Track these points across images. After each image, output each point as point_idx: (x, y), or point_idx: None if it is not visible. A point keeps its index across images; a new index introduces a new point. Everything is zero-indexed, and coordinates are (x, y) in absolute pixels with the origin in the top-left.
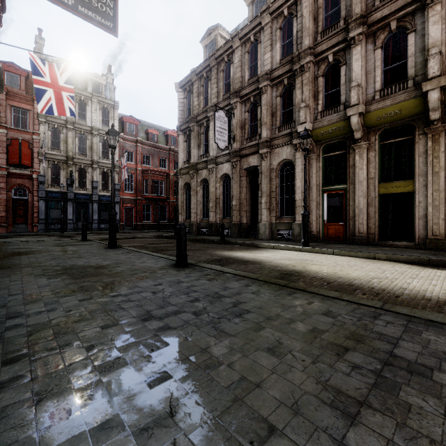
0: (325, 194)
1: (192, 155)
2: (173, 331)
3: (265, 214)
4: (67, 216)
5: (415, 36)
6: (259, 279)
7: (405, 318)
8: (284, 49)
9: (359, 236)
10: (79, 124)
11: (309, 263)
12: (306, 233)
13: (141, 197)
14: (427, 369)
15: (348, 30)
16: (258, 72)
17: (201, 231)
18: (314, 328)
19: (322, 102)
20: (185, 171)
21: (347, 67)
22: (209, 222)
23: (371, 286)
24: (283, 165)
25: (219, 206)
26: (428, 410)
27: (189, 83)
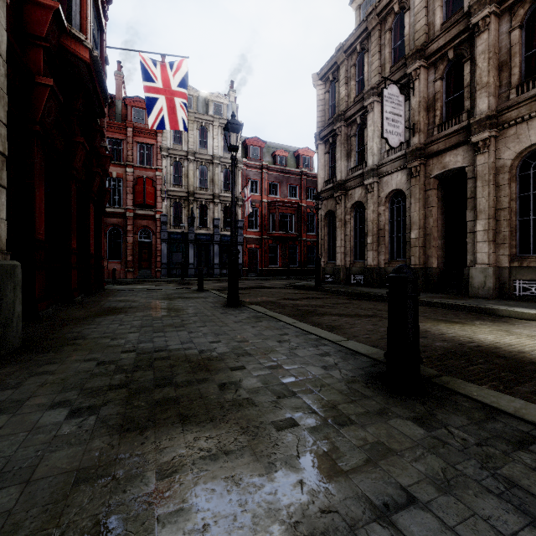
0: None
1: (338, 170)
2: None
3: (484, 252)
4: (189, 260)
5: None
6: None
7: None
8: None
9: None
10: (200, 154)
11: None
12: None
13: (266, 236)
14: None
15: None
16: (464, 2)
17: (352, 279)
18: None
19: None
20: (326, 194)
21: None
22: (366, 266)
23: None
24: (527, 157)
25: (384, 241)
26: None
27: (332, 69)
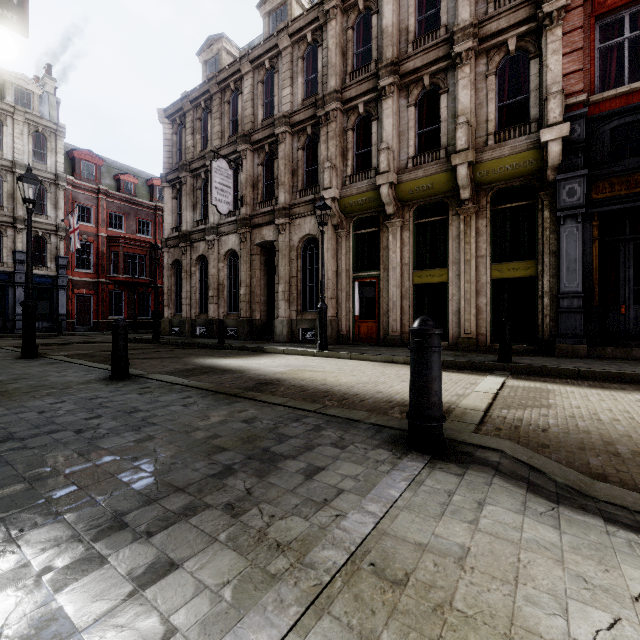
0: (357, 283)
1: (184, 220)
2: (27, 451)
3: (282, 308)
4: None
5: (448, 98)
6: (210, 390)
7: (327, 419)
8: (309, 87)
9: (392, 336)
10: None
11: (307, 370)
12: (324, 333)
13: (105, 279)
14: (283, 459)
15: (379, 77)
16: (275, 111)
17: (198, 331)
18: (214, 435)
19: (352, 164)
20: (173, 242)
21: (379, 124)
22: (208, 319)
23: (347, 392)
24: (307, 242)
25: (223, 296)
26: (237, 488)
27: (179, 113)
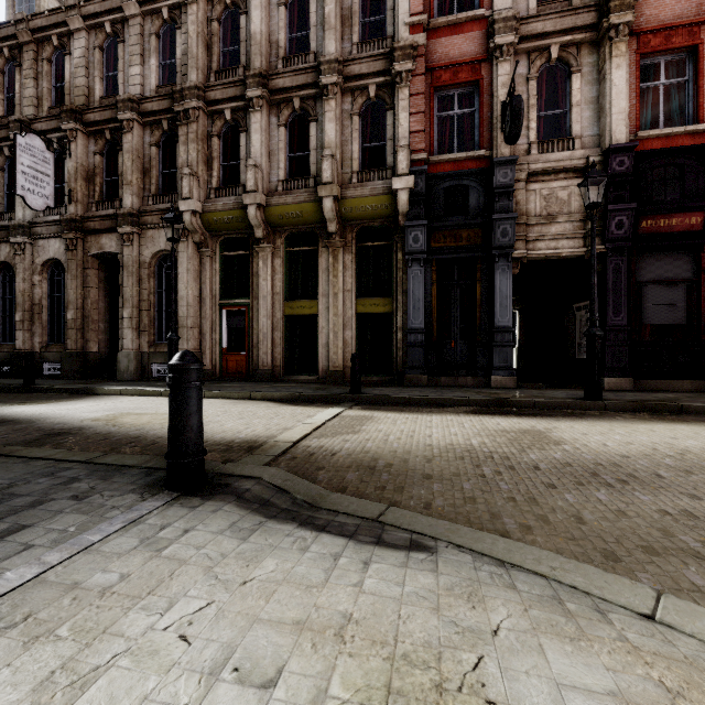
0: (224, 311)
1: None
2: None
3: (129, 338)
4: None
5: (317, 127)
6: None
7: (95, 469)
8: (166, 73)
9: (263, 370)
10: None
11: (133, 413)
12: None
13: None
14: None
15: (247, 85)
16: (119, 91)
17: None
18: None
19: (218, 175)
20: None
21: (249, 137)
22: (14, 351)
23: (164, 435)
24: (163, 259)
25: (41, 320)
26: None
27: None
